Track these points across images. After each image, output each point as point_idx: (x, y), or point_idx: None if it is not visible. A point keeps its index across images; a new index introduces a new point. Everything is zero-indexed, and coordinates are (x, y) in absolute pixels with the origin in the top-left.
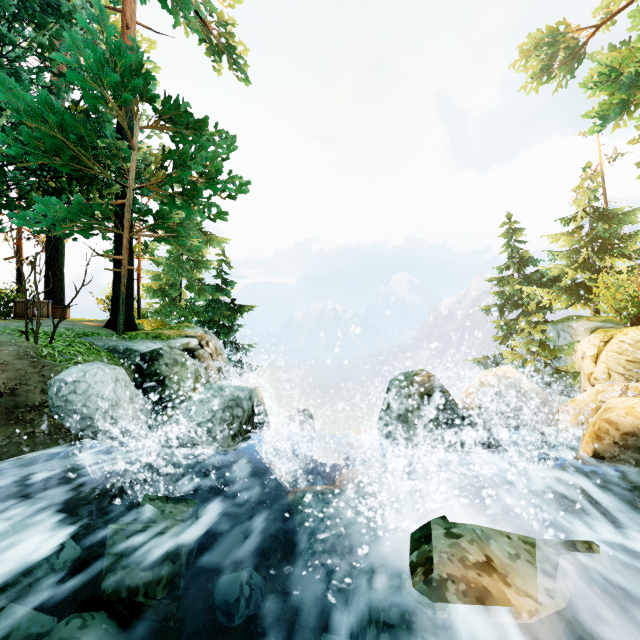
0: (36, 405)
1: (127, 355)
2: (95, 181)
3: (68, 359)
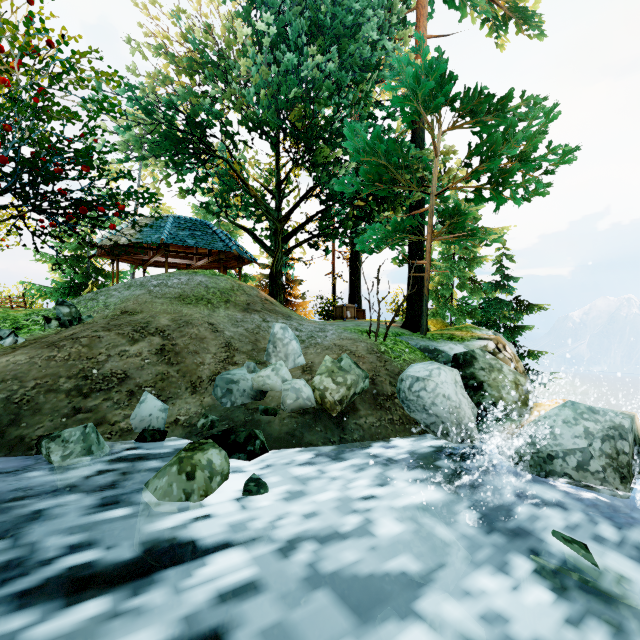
0: (389, 395)
1: (435, 355)
2: (399, 197)
3: (398, 356)
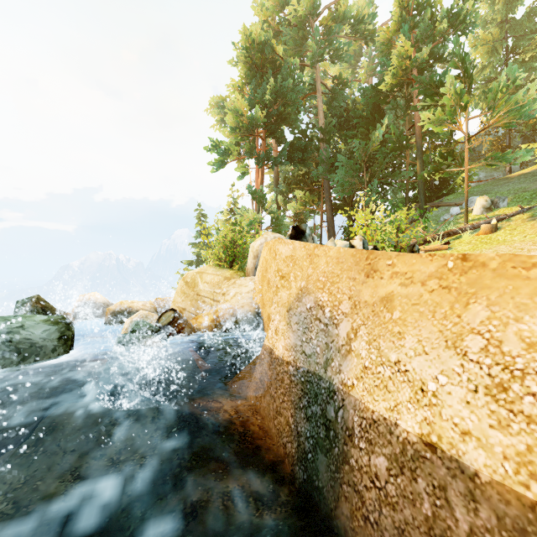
0: None
1: None
2: None
3: None
